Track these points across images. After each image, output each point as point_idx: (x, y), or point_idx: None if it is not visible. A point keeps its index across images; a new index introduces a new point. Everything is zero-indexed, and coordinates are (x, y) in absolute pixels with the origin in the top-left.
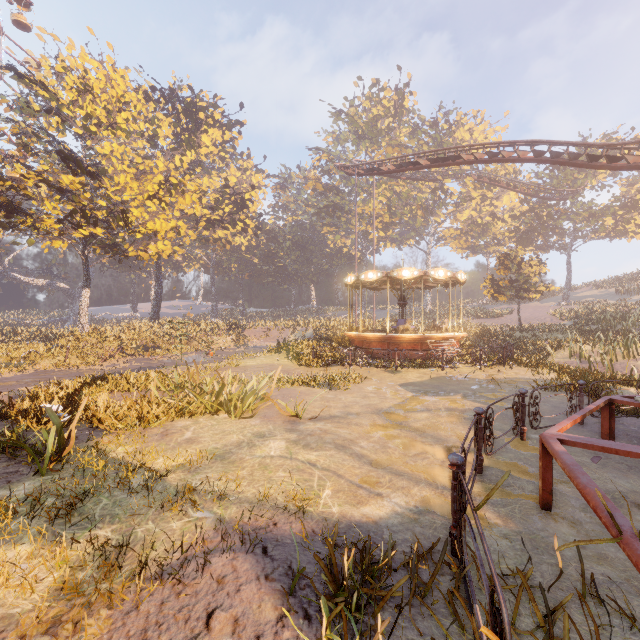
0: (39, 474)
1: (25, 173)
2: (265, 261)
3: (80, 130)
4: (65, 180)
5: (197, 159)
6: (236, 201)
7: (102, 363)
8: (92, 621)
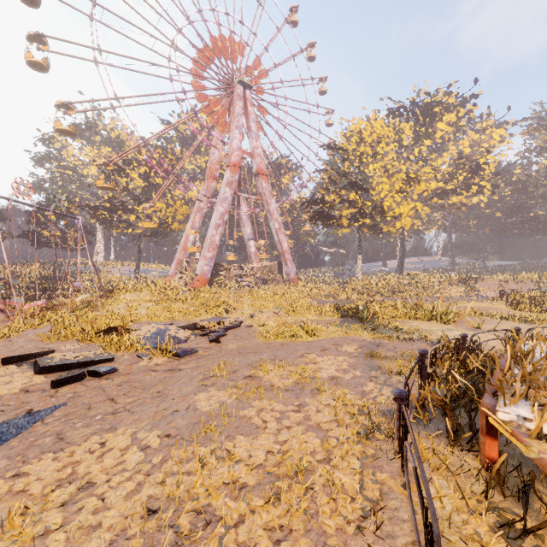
0: (362, 323)
1: (335, 198)
2: (508, 214)
3: (357, 164)
4: (351, 196)
5: (433, 143)
6: (470, 168)
7: (369, 299)
8: (385, 341)
